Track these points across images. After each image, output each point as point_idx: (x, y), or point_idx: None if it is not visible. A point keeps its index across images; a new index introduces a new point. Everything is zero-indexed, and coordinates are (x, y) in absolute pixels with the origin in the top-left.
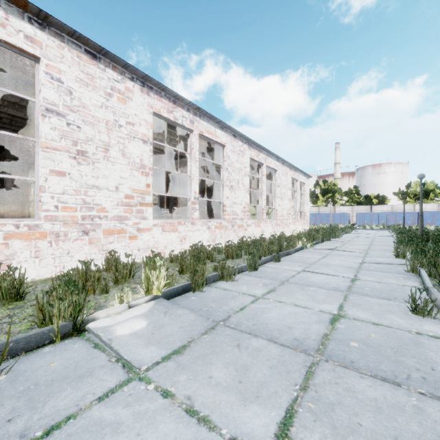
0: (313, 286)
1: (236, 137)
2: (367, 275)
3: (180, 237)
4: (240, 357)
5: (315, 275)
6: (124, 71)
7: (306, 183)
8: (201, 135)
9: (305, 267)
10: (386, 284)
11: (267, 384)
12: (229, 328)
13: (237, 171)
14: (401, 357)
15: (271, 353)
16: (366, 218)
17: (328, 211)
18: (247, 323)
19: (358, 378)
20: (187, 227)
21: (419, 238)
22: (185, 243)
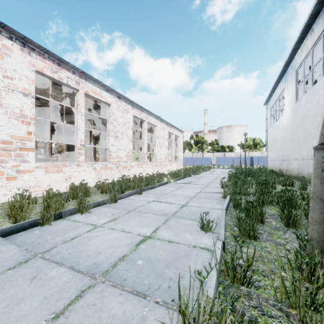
0: (150, 213)
1: (120, 99)
2: (195, 202)
3: (65, 177)
4: (25, 290)
5: (159, 204)
6: (0, 29)
7: (180, 136)
8: (87, 94)
9: (157, 197)
10: (201, 208)
11: (23, 318)
12: (43, 259)
13: (121, 125)
14: (167, 270)
15: (60, 281)
16: (221, 161)
17: (199, 156)
18: (65, 252)
19: (117, 296)
20: (72, 168)
21: (243, 174)
22: (71, 181)
